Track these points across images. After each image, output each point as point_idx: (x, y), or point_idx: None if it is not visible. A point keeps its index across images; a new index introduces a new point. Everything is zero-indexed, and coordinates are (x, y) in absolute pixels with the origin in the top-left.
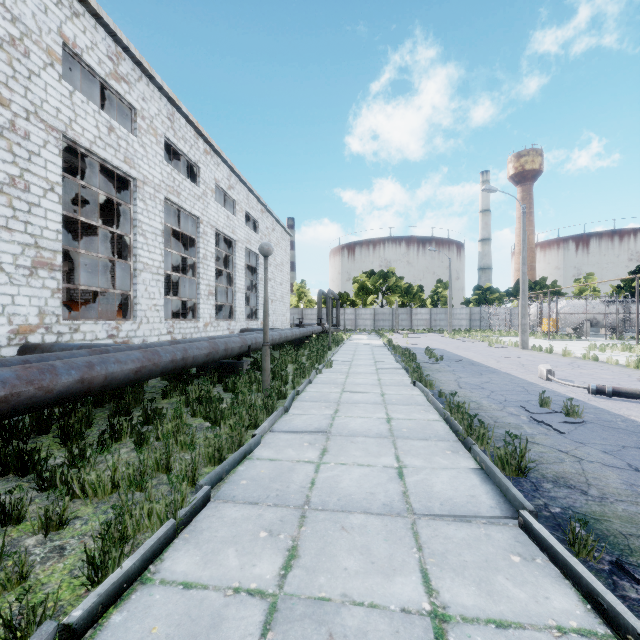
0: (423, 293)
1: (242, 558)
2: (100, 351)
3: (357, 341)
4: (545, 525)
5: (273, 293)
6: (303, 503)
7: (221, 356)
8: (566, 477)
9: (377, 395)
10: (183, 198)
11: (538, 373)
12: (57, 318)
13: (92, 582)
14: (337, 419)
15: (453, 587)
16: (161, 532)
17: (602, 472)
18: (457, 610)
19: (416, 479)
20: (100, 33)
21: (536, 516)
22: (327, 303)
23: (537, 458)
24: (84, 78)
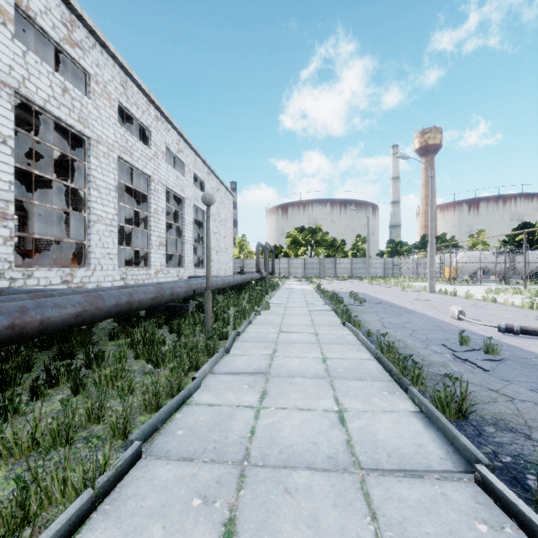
0: (345, 246)
1: None
2: (43, 295)
3: (290, 286)
4: (501, 479)
5: (218, 245)
6: (242, 458)
7: (167, 300)
8: (505, 419)
9: (311, 335)
10: (135, 158)
11: (450, 313)
12: (10, 264)
13: None
14: (275, 359)
15: None
16: (73, 509)
17: (537, 412)
18: None
19: (358, 425)
20: None
21: (493, 470)
22: (264, 254)
23: (471, 398)
24: (42, 45)
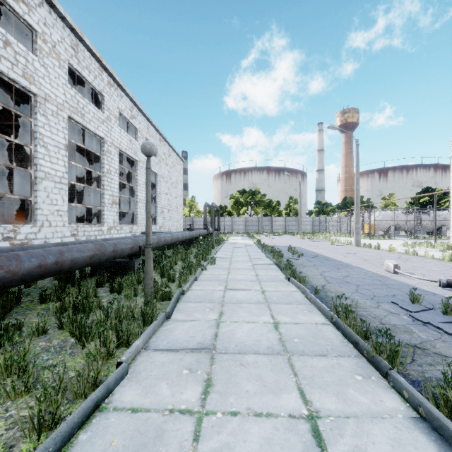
0: (280, 206)
1: None
2: None
3: (234, 241)
4: None
5: (169, 204)
6: None
7: (109, 257)
8: None
9: (258, 292)
10: (87, 119)
11: (384, 267)
12: None
13: None
14: (222, 326)
15: None
16: None
17: None
18: None
19: (344, 450)
20: None
21: None
22: (211, 212)
23: None
24: None
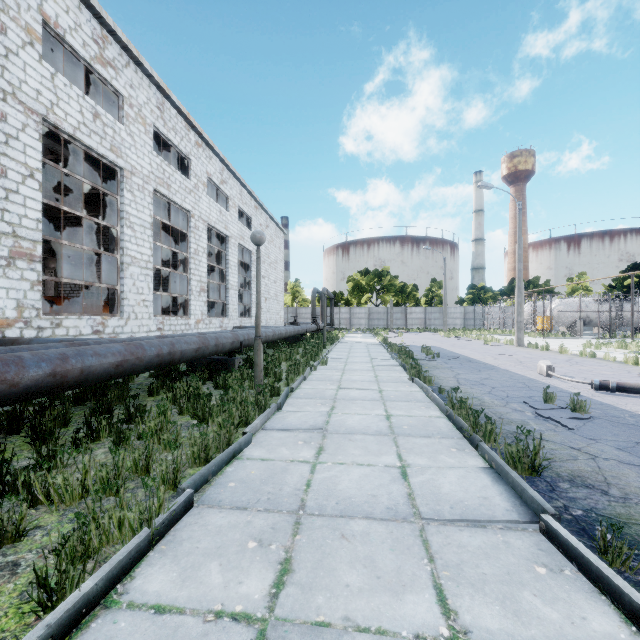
0: (417, 292)
1: (227, 574)
2: (79, 344)
3: (352, 339)
4: (568, 530)
5: (267, 291)
6: (298, 508)
7: (211, 352)
8: (583, 476)
9: (375, 392)
10: (173, 191)
11: (538, 369)
12: (37, 312)
13: (44, 607)
14: (333, 416)
15: (473, 606)
16: (132, 544)
17: (620, 470)
18: (481, 636)
19: (421, 479)
20: (84, 14)
21: (559, 520)
22: (322, 301)
23: (549, 456)
24: (69, 64)
